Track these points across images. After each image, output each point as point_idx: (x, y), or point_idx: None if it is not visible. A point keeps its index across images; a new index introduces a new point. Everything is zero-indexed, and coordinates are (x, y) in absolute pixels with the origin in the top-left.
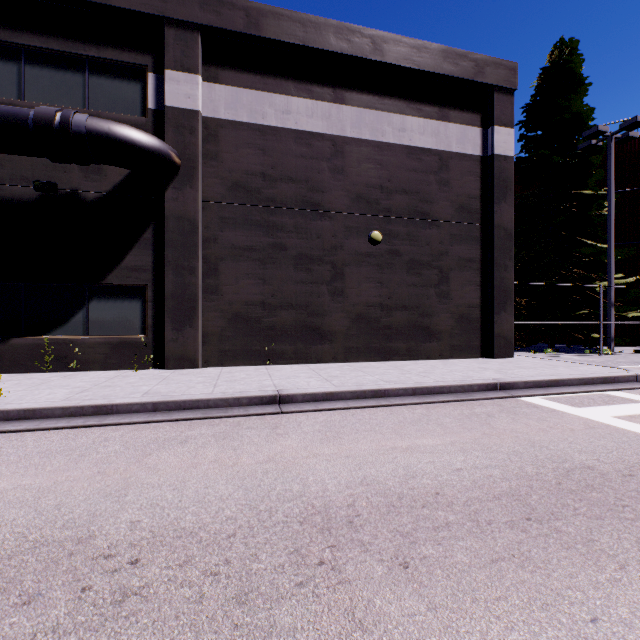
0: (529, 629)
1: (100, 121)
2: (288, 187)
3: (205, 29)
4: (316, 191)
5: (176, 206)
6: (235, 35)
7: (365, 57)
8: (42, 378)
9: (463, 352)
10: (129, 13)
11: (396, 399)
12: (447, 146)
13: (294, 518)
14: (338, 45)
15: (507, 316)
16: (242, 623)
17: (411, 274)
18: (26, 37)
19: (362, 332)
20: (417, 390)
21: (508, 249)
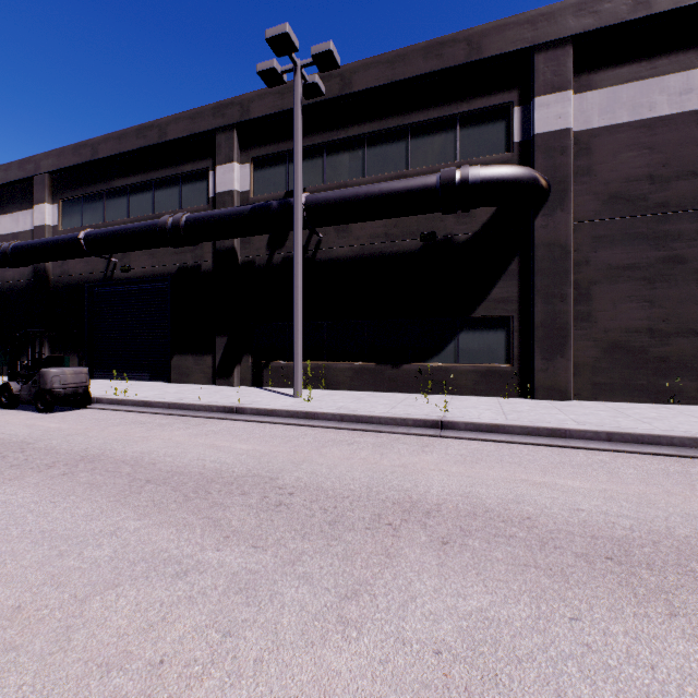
0: None
1: (489, 168)
2: (687, 184)
3: (576, 38)
4: None
5: (545, 233)
6: (613, 28)
7: None
8: (436, 399)
9: None
10: (497, 58)
11: None
12: None
13: None
14: None
15: None
16: None
17: None
18: (412, 117)
19: None
20: None
21: None
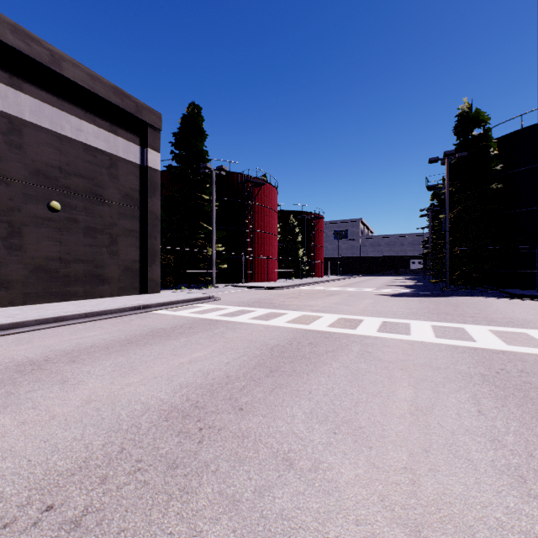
0: (115, 359)
1: None
2: None
3: None
4: None
5: None
6: None
7: (45, 64)
8: None
9: (128, 291)
10: None
11: (73, 321)
12: (116, 152)
13: (12, 366)
14: (16, 42)
15: (157, 267)
16: (0, 385)
17: (88, 237)
18: None
19: (42, 280)
20: (89, 314)
21: (157, 226)
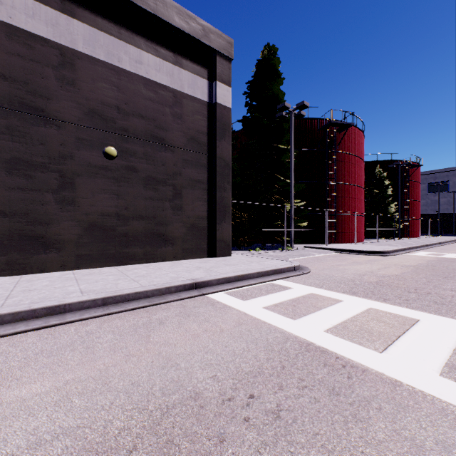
0: None
1: None
2: None
3: None
4: (39, 96)
5: None
6: None
7: None
8: None
9: (194, 254)
10: None
11: (76, 314)
12: (180, 87)
13: None
14: None
15: (226, 225)
16: None
17: (148, 189)
18: None
19: (97, 240)
20: (109, 299)
21: (227, 176)
